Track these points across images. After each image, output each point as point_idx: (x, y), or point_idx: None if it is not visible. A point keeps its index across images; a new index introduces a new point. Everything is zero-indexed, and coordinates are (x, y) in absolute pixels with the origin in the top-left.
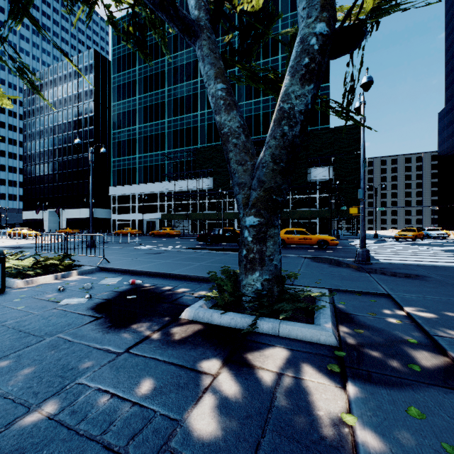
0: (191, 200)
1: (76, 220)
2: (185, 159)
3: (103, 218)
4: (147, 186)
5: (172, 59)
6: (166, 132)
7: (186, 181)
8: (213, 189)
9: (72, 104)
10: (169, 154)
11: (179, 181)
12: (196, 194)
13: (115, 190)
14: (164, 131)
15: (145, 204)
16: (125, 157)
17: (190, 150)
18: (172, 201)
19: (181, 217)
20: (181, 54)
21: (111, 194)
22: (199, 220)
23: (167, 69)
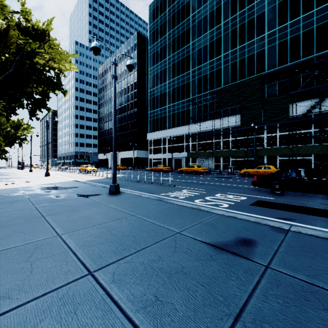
0: (214, 139)
1: (126, 159)
2: (208, 102)
3: (143, 157)
4: (175, 130)
5: (196, 15)
6: (190, 81)
7: (209, 122)
8: (241, 125)
9: (123, 77)
10: (193, 100)
11: (202, 123)
12: (220, 133)
13: (151, 135)
14: (189, 81)
15: (173, 145)
16: (158, 109)
17: (213, 93)
18: (195, 141)
19: (206, 155)
20: (205, 7)
21: (148, 139)
22: (222, 158)
23: (191, 25)
